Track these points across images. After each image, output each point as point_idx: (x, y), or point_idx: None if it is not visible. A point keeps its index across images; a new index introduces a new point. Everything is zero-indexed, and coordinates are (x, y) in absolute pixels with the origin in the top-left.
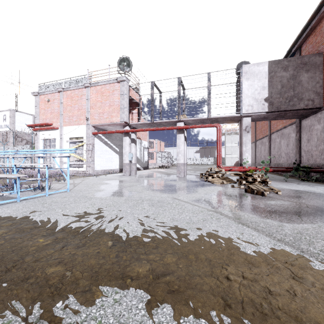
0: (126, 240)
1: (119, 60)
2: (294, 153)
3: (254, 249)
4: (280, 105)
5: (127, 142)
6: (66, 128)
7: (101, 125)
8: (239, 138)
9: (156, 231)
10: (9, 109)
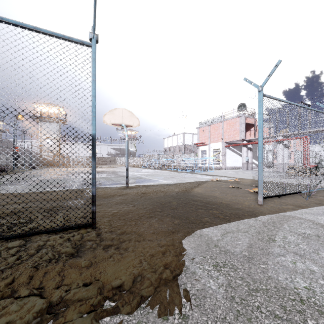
0: (224, 176)
1: (238, 106)
2: None
3: (245, 177)
4: None
5: (244, 150)
6: (211, 144)
7: (229, 141)
8: None
9: (231, 176)
10: (182, 133)
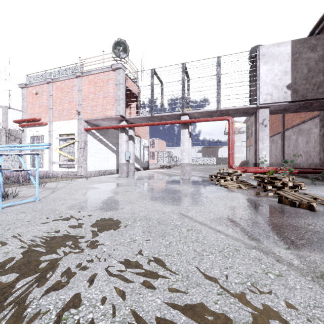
0: None
1: (113, 44)
2: (316, 151)
3: None
4: (306, 92)
5: (123, 139)
6: (56, 124)
7: (94, 119)
8: (253, 134)
9: None
10: (2, 106)
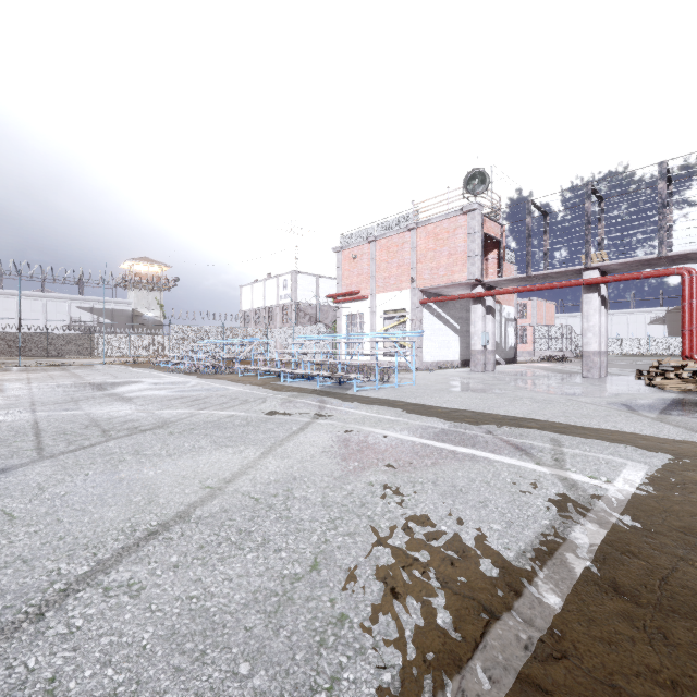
0: (514, 416)
1: (466, 179)
2: None
3: (653, 431)
4: None
5: (479, 314)
6: (380, 297)
7: (434, 288)
8: None
9: (544, 415)
10: (291, 271)
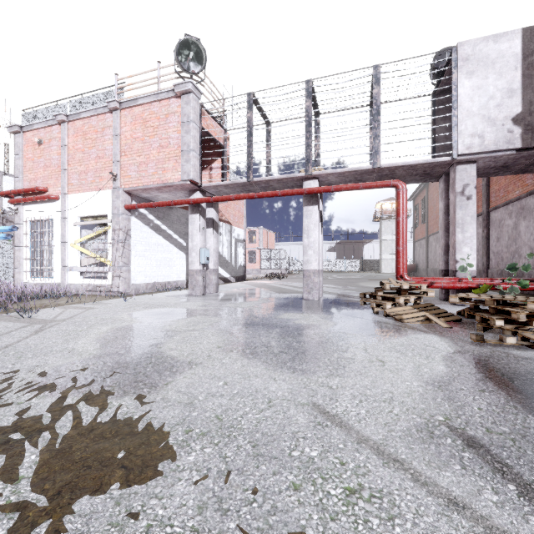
0: None
1: (177, 44)
2: None
3: None
4: None
5: (197, 225)
6: (74, 198)
7: (143, 189)
8: (440, 216)
9: None
10: None
